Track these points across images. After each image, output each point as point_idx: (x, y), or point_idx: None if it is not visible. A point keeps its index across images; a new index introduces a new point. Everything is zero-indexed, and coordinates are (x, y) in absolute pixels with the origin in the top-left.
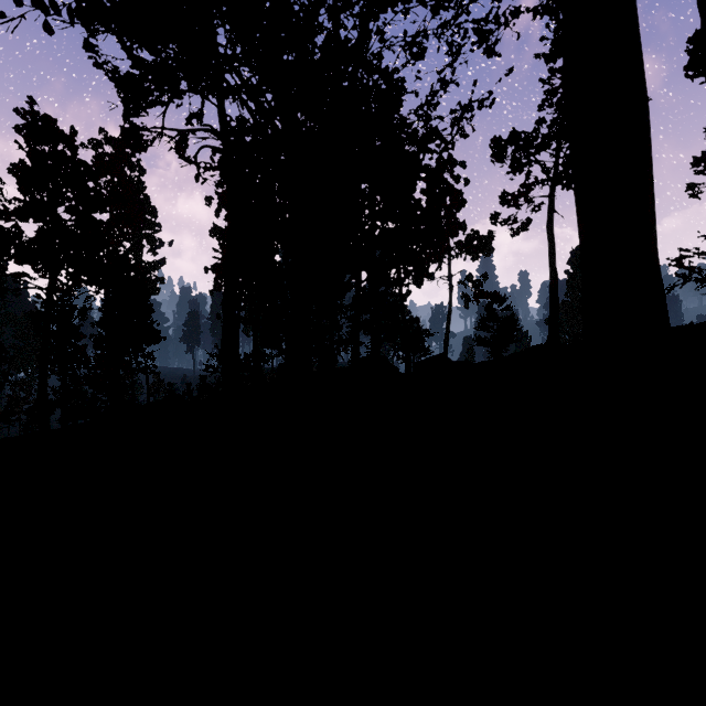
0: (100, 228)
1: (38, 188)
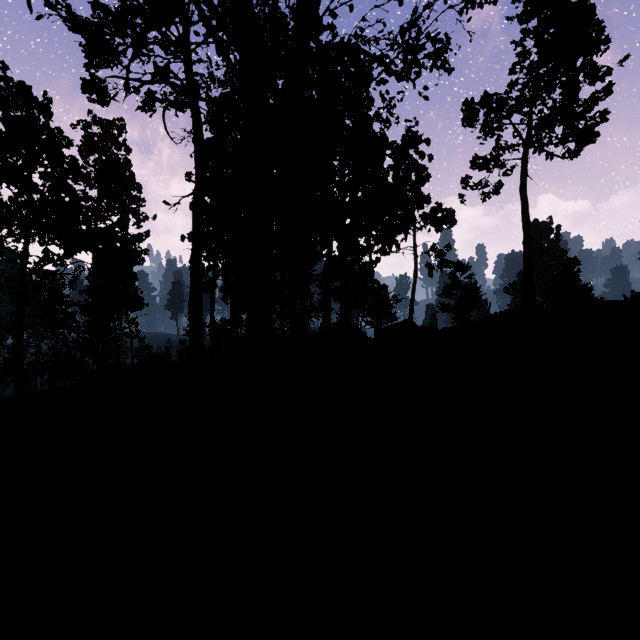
0: (75, 194)
1: (9, 152)
